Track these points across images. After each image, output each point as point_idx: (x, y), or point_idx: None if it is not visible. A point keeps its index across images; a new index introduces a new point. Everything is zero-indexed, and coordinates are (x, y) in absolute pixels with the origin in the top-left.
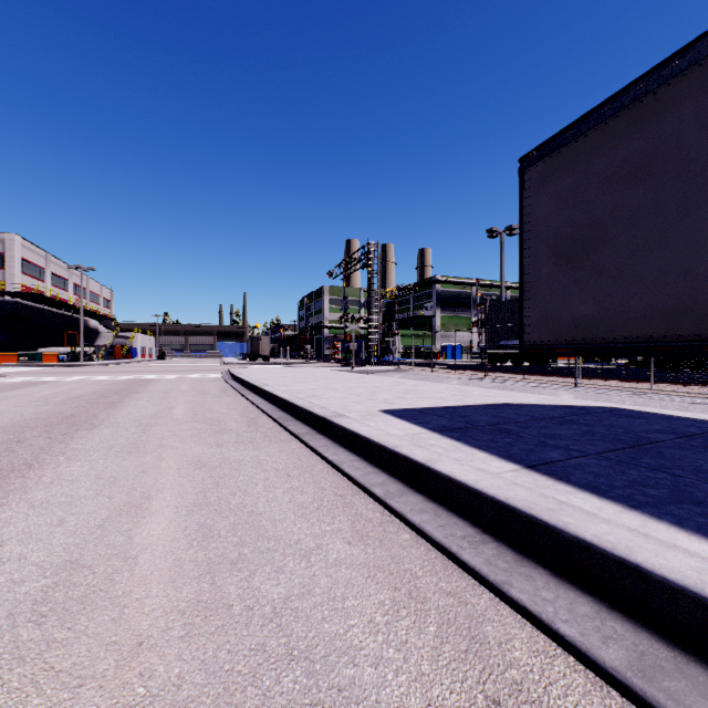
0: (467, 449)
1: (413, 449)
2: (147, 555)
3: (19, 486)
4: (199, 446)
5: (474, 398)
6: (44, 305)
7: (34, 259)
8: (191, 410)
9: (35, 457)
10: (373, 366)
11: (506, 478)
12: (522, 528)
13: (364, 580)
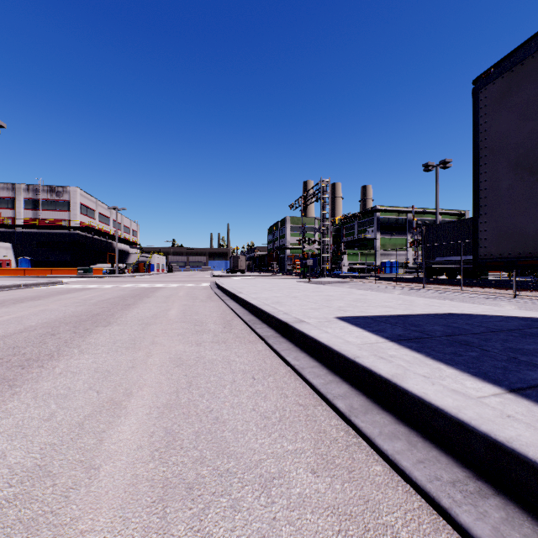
0: (431, 363)
1: (374, 361)
2: (109, 467)
3: (35, 375)
4: (182, 344)
5: (420, 307)
6: (94, 235)
7: (88, 204)
8: (182, 312)
9: (58, 349)
10: (325, 278)
11: (493, 407)
12: (537, 484)
13: (334, 536)
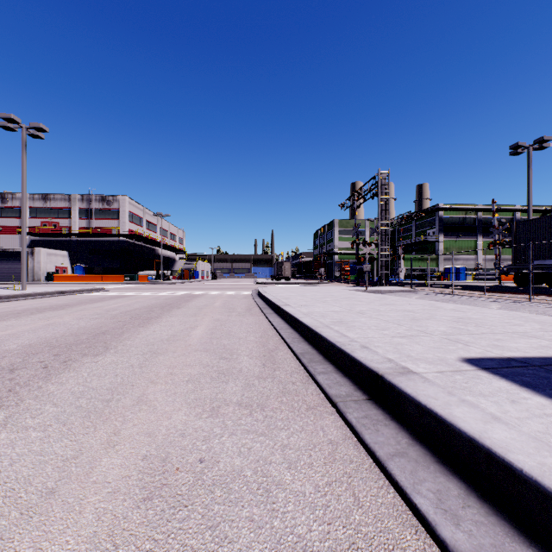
0: None
1: None
2: None
3: None
4: (185, 408)
5: None
6: (142, 243)
7: (136, 212)
8: (210, 332)
9: None
10: (384, 286)
11: None
12: None
13: None
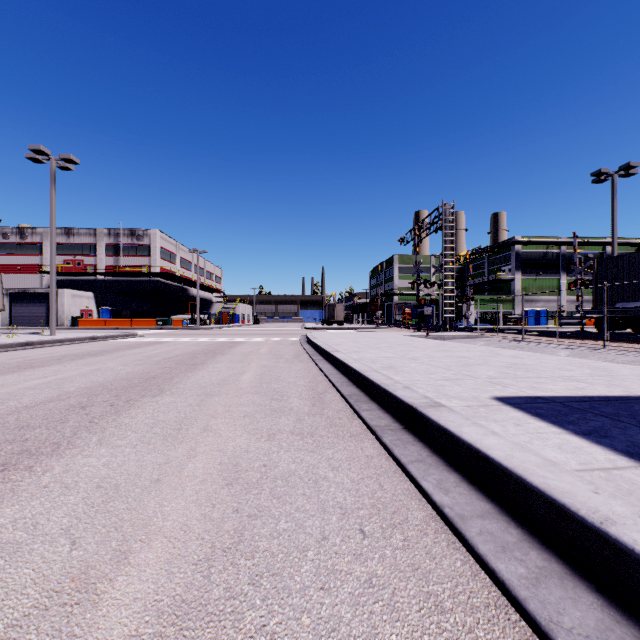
0: None
1: None
2: None
3: (7, 487)
4: (246, 435)
5: (635, 383)
6: (175, 282)
7: (169, 247)
8: (259, 377)
9: (74, 433)
10: (448, 332)
11: None
12: None
13: None
